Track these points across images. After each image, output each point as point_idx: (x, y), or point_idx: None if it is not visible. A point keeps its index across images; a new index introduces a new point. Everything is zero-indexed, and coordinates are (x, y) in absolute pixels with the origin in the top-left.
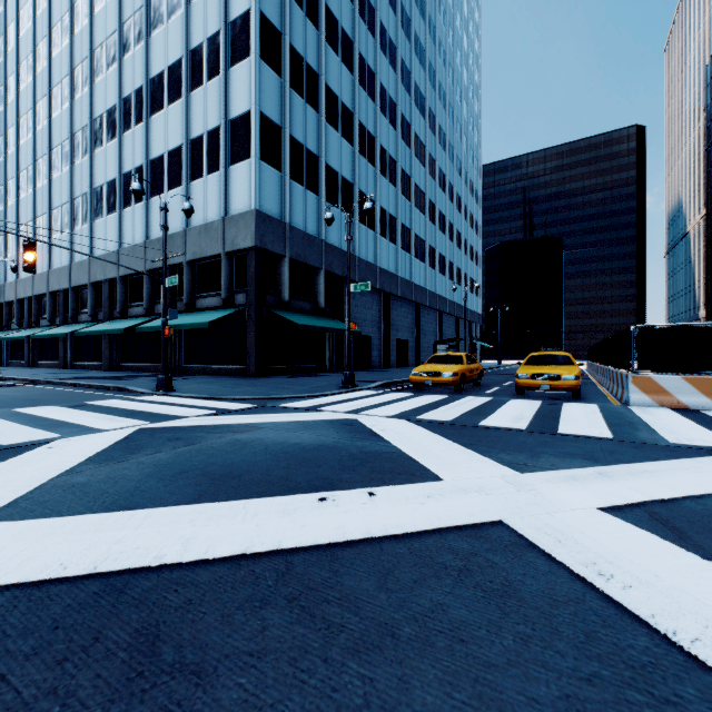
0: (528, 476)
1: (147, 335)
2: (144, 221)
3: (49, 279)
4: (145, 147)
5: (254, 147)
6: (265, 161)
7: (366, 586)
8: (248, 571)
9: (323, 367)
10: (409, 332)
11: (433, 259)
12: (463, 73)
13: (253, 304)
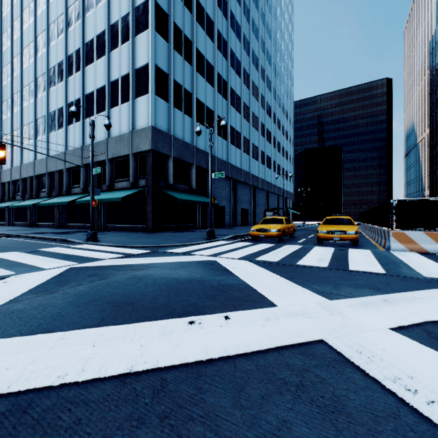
0: (336, 302)
1: (83, 205)
2: (81, 134)
3: (21, 170)
4: (81, 86)
5: (151, 86)
6: (158, 96)
7: (224, 403)
8: (131, 388)
9: (194, 226)
10: (249, 204)
11: (263, 159)
12: (281, 44)
13: (150, 186)
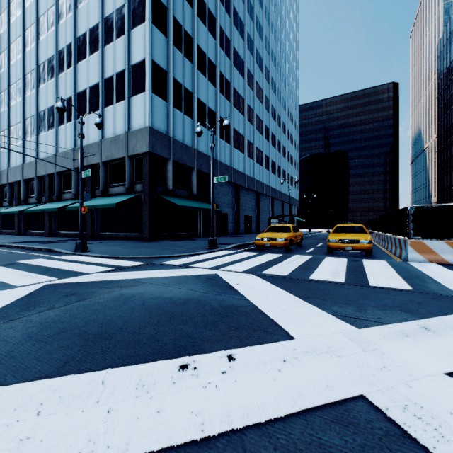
0: (366, 332)
1: (75, 212)
2: (72, 135)
3: (8, 174)
4: (73, 84)
5: (148, 84)
6: (155, 94)
7: None
8: None
9: (195, 234)
10: (253, 211)
11: (267, 164)
12: (286, 45)
13: (147, 191)
